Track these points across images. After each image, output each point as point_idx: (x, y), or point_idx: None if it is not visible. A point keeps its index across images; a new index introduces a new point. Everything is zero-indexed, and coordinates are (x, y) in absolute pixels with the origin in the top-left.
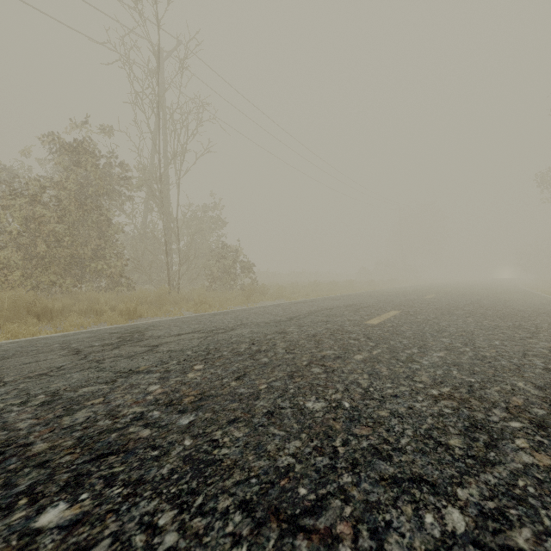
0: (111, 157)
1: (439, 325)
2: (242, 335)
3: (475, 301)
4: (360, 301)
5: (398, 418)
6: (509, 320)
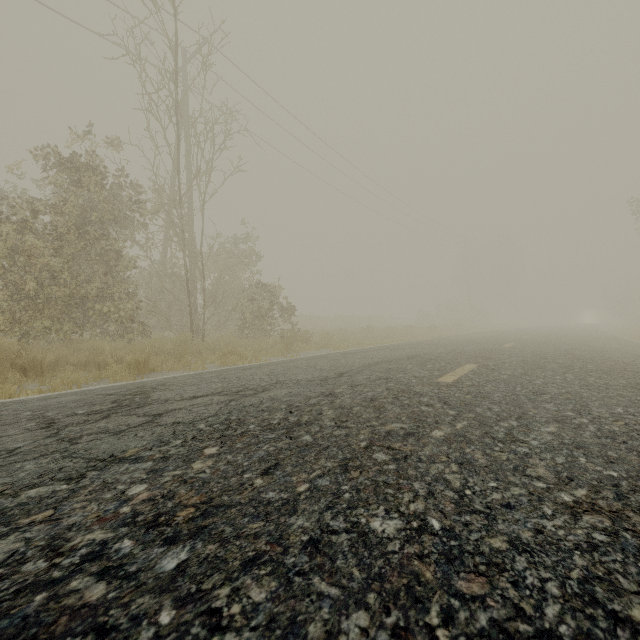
0: (120, 175)
1: (533, 384)
2: (277, 398)
3: (566, 352)
4: (424, 352)
5: (525, 555)
6: (619, 377)
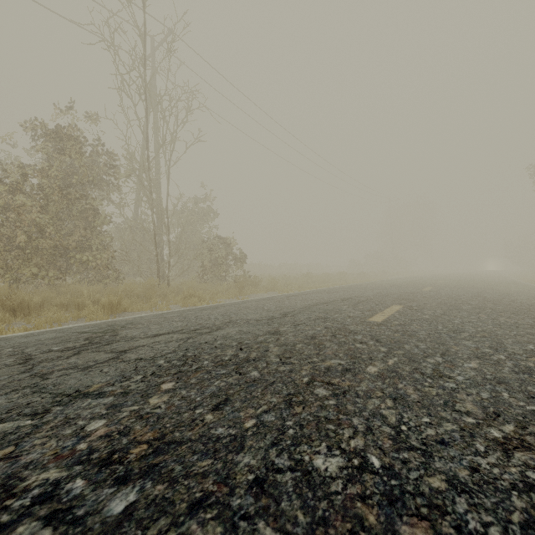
0: (98, 144)
1: (452, 323)
2: (229, 336)
3: (477, 294)
4: (356, 294)
5: (464, 496)
6: (526, 317)
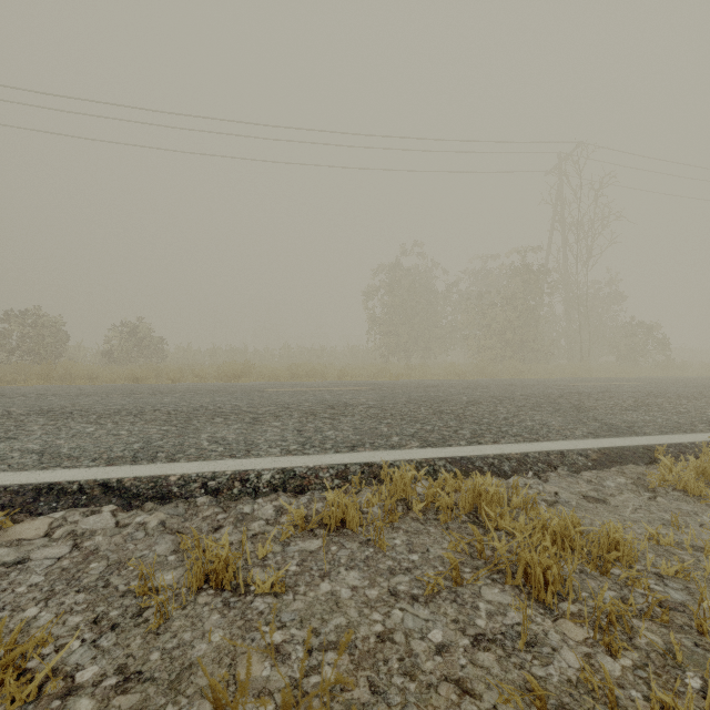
0: (539, 268)
1: None
2: (681, 379)
3: None
4: None
5: None
6: None
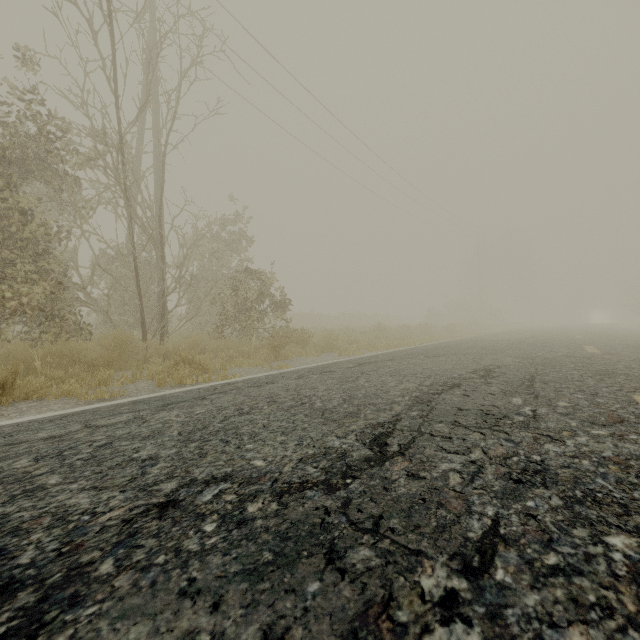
0: (31, 102)
1: None
2: None
3: None
4: (488, 361)
5: None
6: None
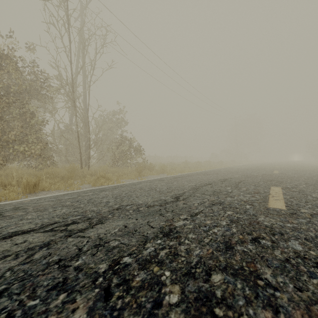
0: (34, 65)
1: None
2: (104, 241)
3: None
4: (228, 176)
5: None
6: None
